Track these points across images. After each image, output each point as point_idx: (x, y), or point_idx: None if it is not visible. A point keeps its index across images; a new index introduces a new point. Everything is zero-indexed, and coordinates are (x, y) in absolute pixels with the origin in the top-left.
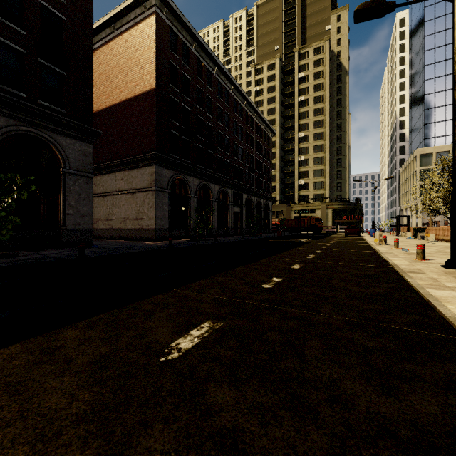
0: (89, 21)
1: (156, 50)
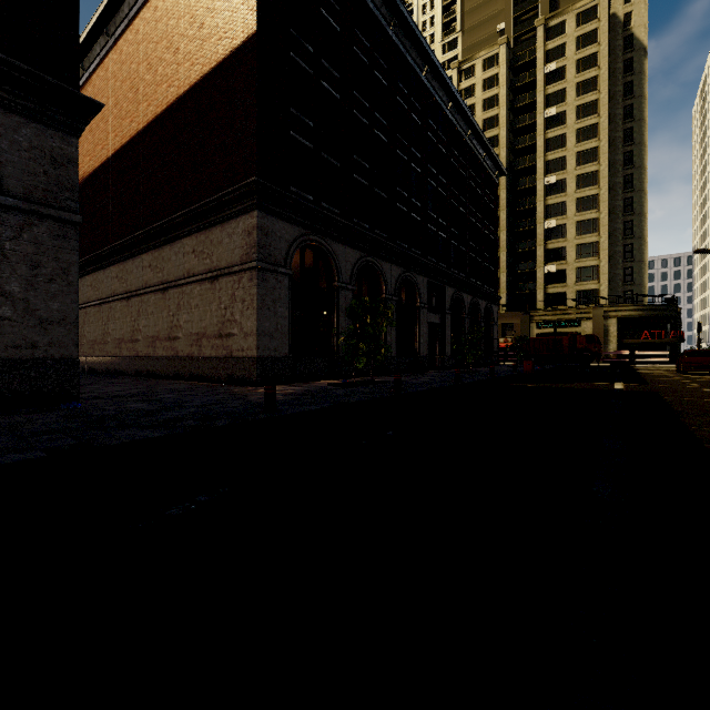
0: None
1: None
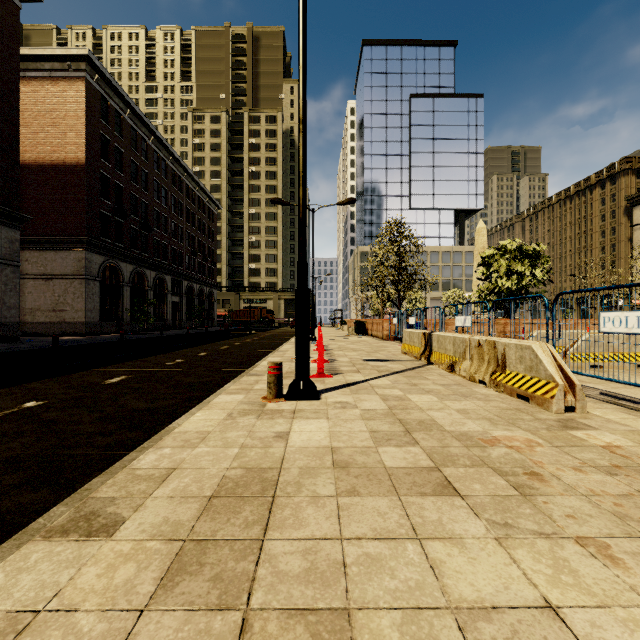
0: (16, 96)
1: (86, 122)
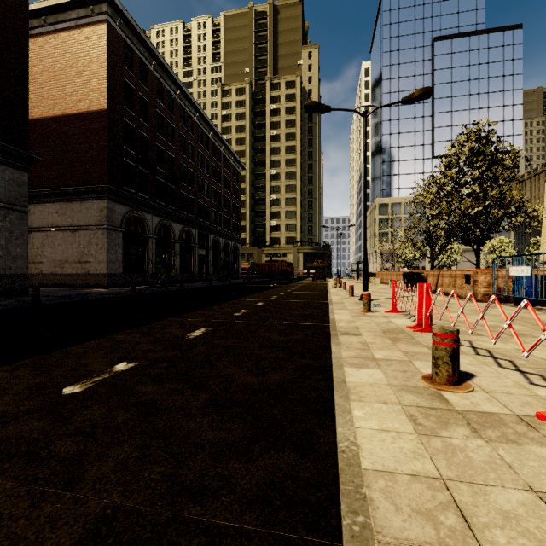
0: (23, 24)
1: (107, 66)
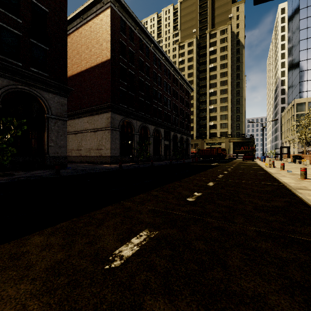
0: (65, 13)
1: (111, 33)
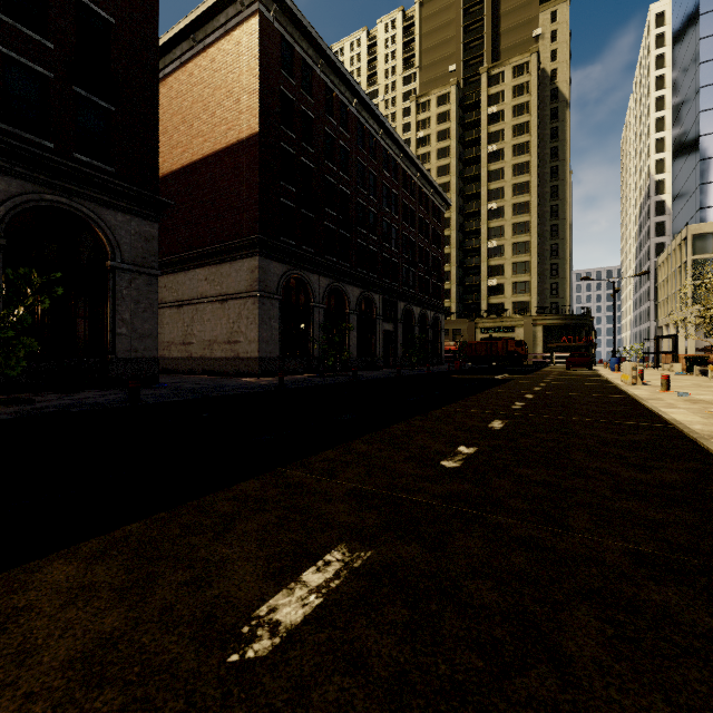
0: (153, 26)
1: (259, 73)
